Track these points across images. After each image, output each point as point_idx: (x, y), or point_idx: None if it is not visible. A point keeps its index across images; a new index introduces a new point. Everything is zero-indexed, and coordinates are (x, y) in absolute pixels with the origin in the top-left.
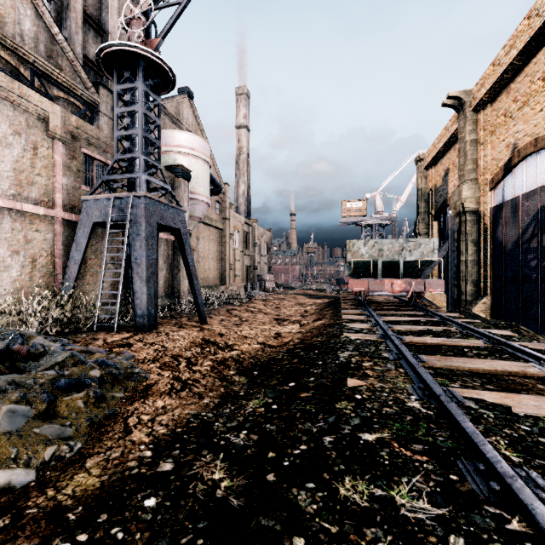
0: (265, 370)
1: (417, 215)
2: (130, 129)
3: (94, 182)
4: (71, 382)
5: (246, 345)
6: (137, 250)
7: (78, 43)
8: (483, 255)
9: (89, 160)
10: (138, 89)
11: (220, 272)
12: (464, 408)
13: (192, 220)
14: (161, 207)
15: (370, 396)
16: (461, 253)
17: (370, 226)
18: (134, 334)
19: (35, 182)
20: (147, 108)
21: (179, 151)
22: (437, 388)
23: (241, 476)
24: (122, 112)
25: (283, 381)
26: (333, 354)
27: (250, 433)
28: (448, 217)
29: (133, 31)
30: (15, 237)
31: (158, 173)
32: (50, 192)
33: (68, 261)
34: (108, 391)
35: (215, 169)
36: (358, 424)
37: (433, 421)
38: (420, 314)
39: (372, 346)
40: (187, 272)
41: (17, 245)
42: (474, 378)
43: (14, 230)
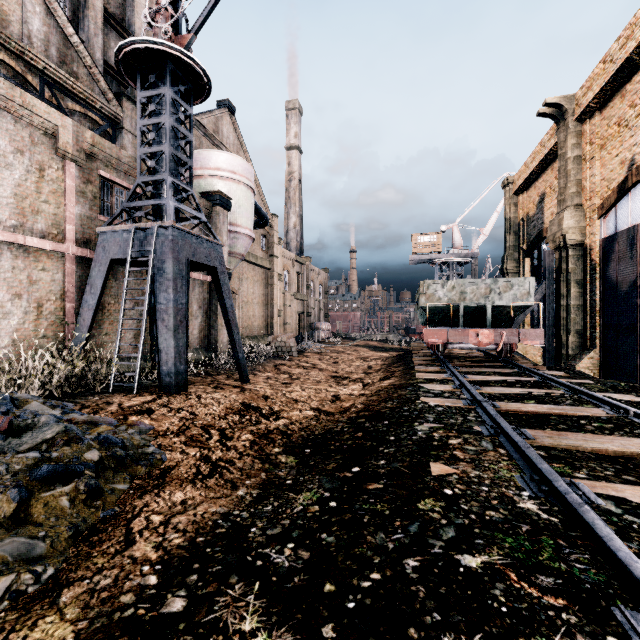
0: (320, 448)
1: (505, 251)
2: (156, 145)
3: (114, 211)
4: (55, 470)
5: (296, 411)
6: (163, 293)
7: (98, 47)
8: (589, 298)
9: (108, 185)
10: (165, 97)
11: (267, 320)
12: (601, 512)
13: (233, 258)
14: (193, 240)
15: (464, 491)
16: (561, 296)
17: (445, 264)
18: (157, 396)
19: (41, 211)
20: (177, 120)
21: (217, 174)
22: (558, 482)
23: (283, 627)
24: (146, 125)
25: (343, 464)
26: (408, 427)
27: (299, 547)
28: (545, 252)
29: (159, 26)
30: (17, 277)
31: (192, 200)
32: (60, 223)
33: (81, 307)
34: (108, 481)
35: (260, 198)
36: (452, 538)
37: (562, 535)
38: (514, 372)
39: (458, 415)
40: (225, 320)
41: (19, 287)
42: (604, 464)
43: (16, 269)
